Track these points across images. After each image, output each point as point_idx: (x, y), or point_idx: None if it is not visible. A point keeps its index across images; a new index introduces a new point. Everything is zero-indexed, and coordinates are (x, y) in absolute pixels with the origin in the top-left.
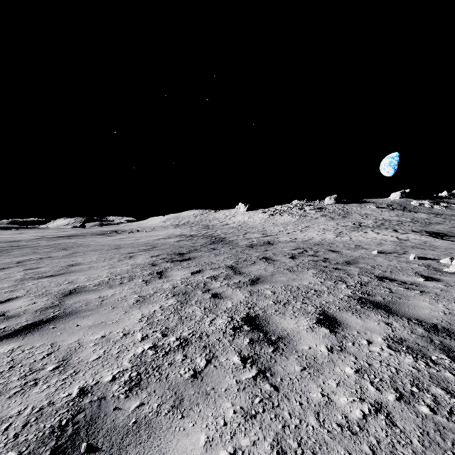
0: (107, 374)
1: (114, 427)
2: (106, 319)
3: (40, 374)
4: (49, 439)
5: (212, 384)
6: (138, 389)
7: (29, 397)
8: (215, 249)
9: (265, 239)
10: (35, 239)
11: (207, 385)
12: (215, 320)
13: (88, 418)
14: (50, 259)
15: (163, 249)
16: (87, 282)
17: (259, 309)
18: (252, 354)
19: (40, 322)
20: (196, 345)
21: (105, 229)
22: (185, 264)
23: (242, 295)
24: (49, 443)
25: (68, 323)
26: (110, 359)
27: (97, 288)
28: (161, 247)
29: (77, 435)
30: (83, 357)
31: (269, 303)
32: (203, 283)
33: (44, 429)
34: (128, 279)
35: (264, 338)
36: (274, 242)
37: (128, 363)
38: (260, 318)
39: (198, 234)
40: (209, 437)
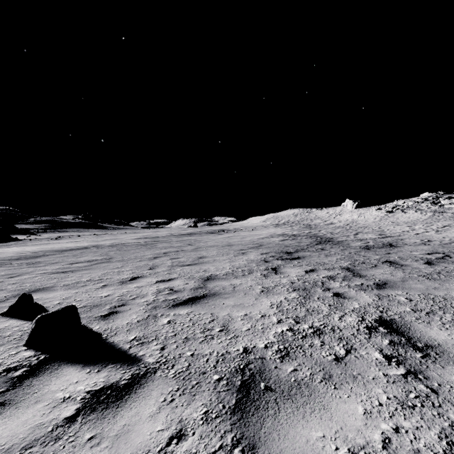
0: (260, 342)
1: (280, 380)
2: (243, 302)
3: (213, 332)
4: (236, 374)
5: (358, 371)
6: (289, 359)
7: (212, 345)
8: (323, 250)
9: (384, 241)
10: (168, 236)
11: (353, 370)
12: (343, 317)
13: (257, 368)
14: (184, 252)
15: (270, 247)
16: (216, 272)
17: (394, 314)
18: (395, 354)
19: (197, 297)
20: (330, 335)
21: (214, 229)
22: (296, 262)
23: (368, 298)
24: (237, 377)
25: (216, 301)
26: (258, 332)
27: (226, 277)
28: (268, 246)
29: (254, 377)
30: (237, 327)
31: (406, 309)
32: (320, 282)
33: (230, 367)
34: (248, 272)
35: (407, 342)
36: (398, 244)
37: (273, 338)
38: (397, 323)
39: (301, 234)
40: (366, 410)
